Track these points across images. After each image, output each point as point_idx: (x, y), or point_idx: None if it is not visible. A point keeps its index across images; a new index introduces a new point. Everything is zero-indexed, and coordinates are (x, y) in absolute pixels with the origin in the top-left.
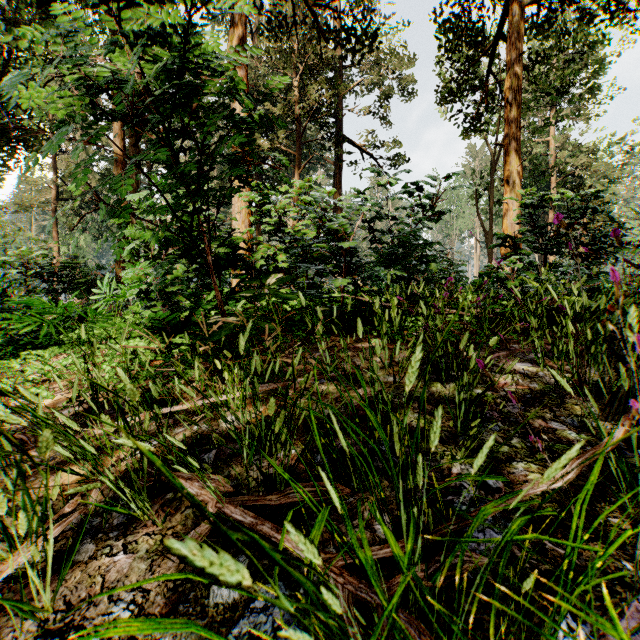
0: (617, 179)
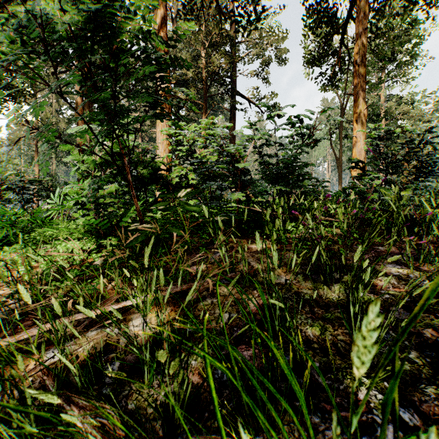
0: (428, 121)
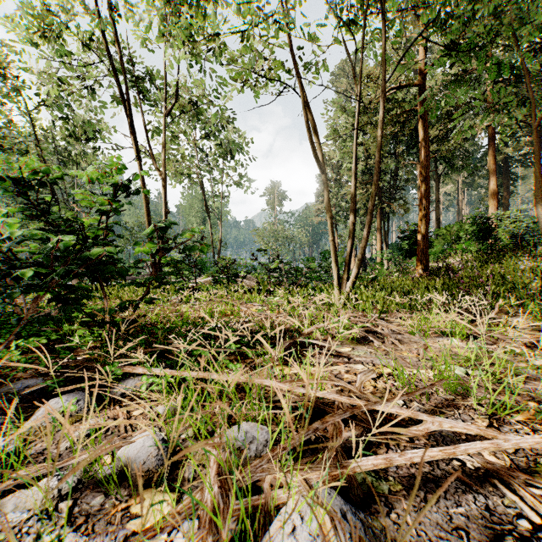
0: None
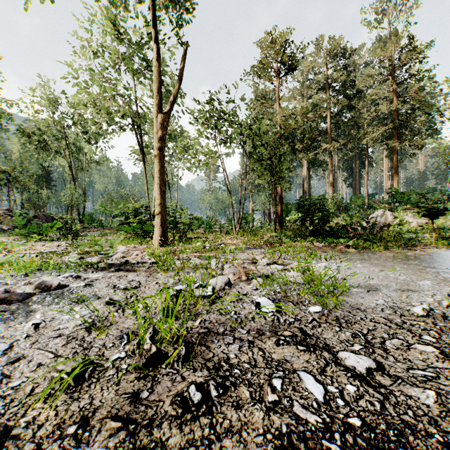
0: None
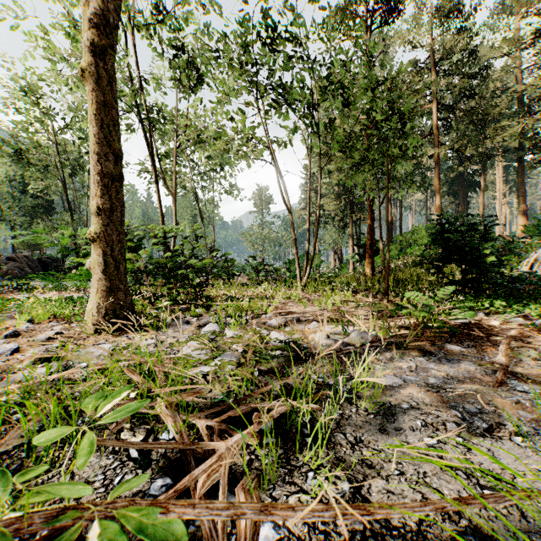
0: None
